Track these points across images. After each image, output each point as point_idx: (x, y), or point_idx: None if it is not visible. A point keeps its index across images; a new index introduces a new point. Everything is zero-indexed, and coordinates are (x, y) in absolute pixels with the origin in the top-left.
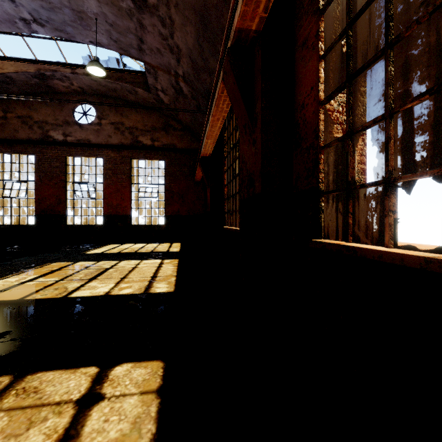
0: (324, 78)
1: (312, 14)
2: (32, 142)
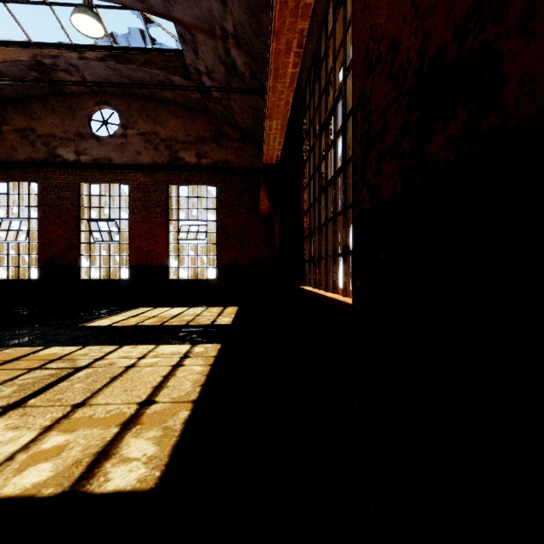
0: None
1: None
2: (34, 164)
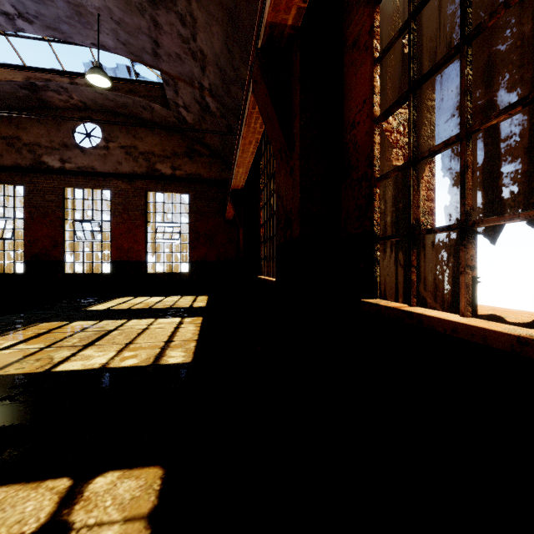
0: (381, 88)
1: (365, 4)
2: (21, 170)
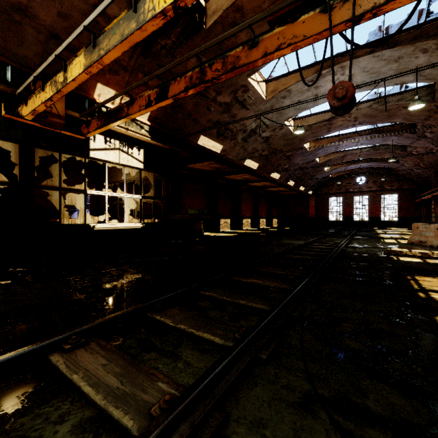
0: None
1: None
2: (342, 193)
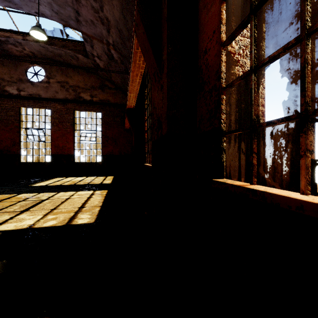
0: (226, 20)
1: None
2: None
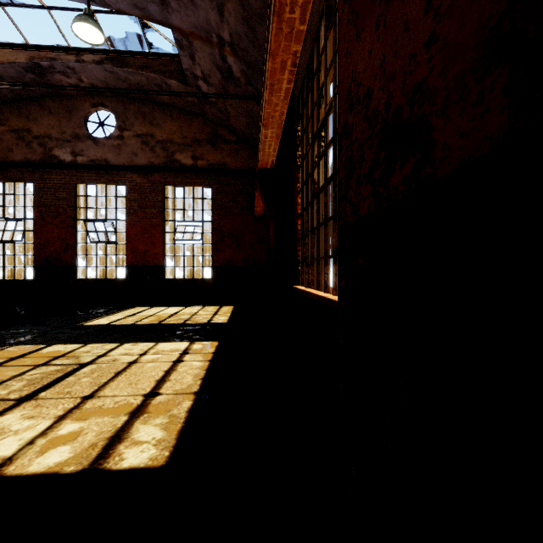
0: None
1: None
2: (31, 165)
